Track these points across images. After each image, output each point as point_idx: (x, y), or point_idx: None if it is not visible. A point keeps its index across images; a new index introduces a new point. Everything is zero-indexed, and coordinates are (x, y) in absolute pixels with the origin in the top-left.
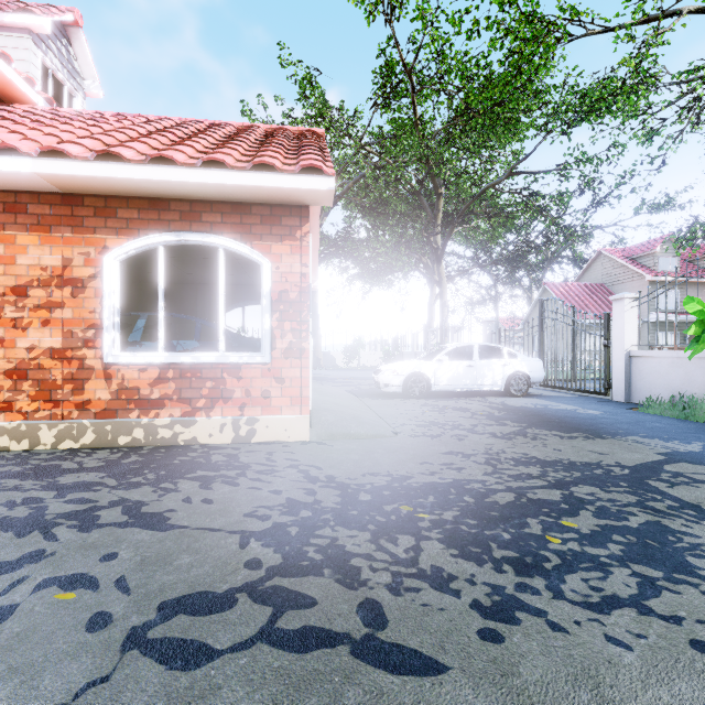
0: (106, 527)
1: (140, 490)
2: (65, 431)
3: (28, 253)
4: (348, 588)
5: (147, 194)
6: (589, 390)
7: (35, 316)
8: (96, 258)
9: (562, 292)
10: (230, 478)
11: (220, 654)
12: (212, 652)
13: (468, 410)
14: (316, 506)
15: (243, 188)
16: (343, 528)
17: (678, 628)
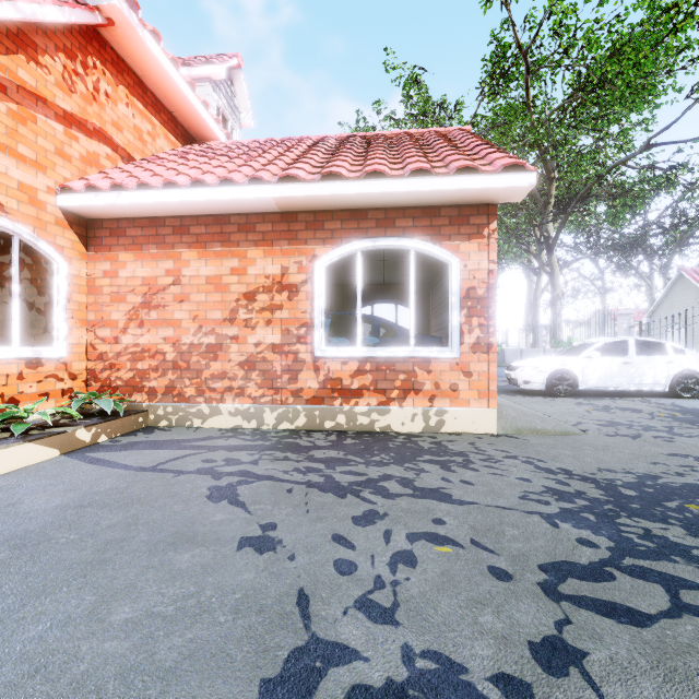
0: (402, 496)
1: (392, 468)
2: (283, 414)
3: (255, 265)
4: None
5: (349, 206)
6: None
7: (261, 317)
8: (307, 265)
9: None
10: (462, 464)
11: (656, 618)
12: (644, 615)
13: (640, 411)
14: (584, 496)
15: (442, 193)
16: (641, 519)
17: None
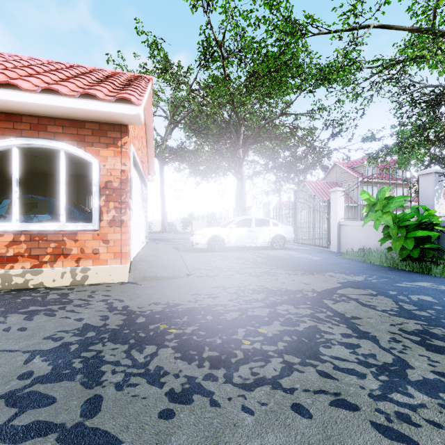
0: None
1: None
2: None
3: None
4: (86, 388)
5: (2, 110)
6: (319, 245)
7: None
8: None
9: (314, 186)
10: (52, 311)
11: None
12: None
13: (244, 258)
14: (102, 328)
15: (75, 110)
16: (111, 343)
17: (289, 396)
